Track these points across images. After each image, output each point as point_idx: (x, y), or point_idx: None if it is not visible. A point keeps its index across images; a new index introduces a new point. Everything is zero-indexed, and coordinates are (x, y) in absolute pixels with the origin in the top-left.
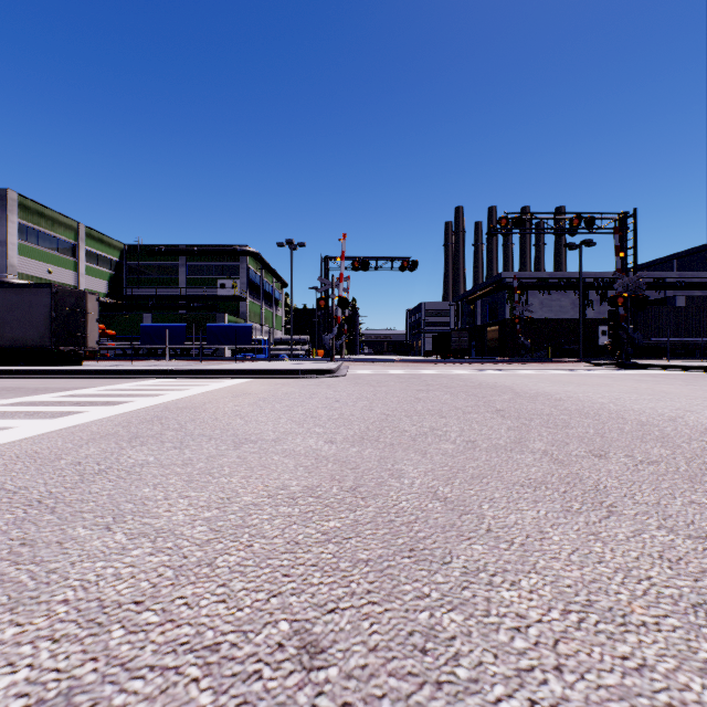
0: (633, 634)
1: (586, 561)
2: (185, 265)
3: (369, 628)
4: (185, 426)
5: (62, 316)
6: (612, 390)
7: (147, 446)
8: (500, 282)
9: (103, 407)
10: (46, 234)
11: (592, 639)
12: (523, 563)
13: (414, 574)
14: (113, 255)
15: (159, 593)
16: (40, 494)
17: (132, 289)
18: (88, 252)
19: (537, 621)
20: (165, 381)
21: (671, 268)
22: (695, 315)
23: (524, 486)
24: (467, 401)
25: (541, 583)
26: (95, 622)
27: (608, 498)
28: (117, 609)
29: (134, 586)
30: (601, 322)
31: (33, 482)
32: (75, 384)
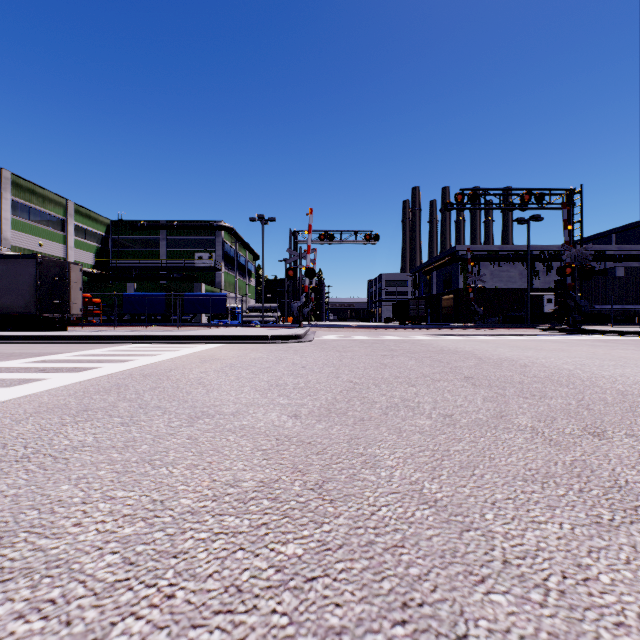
0: None
1: None
2: (165, 239)
3: None
4: (141, 397)
5: (46, 285)
6: (572, 355)
7: (92, 422)
8: (454, 254)
9: (67, 373)
10: (38, 210)
11: None
12: (578, 639)
13: None
14: (99, 230)
15: None
16: None
17: (116, 261)
18: (77, 227)
19: None
20: (139, 346)
21: (610, 242)
22: (635, 284)
23: (527, 481)
24: (433, 367)
25: None
26: None
27: (639, 501)
28: None
29: None
30: (547, 291)
31: None
32: (51, 350)
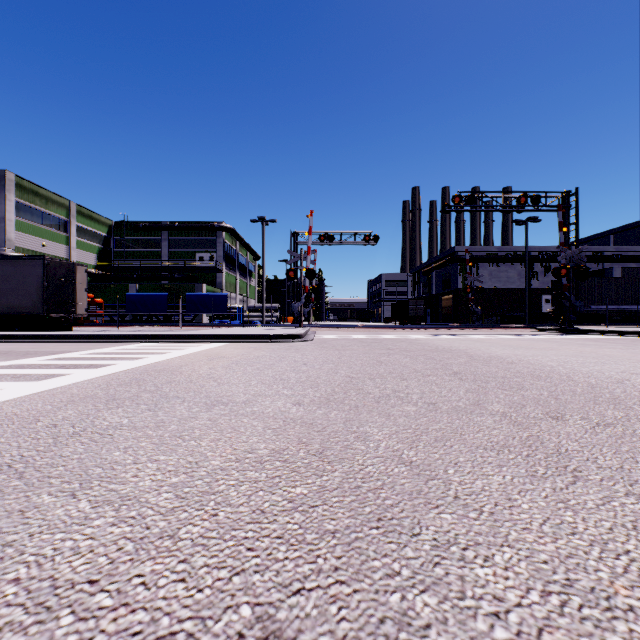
0: (622, 621)
1: (559, 533)
2: (166, 240)
3: (337, 613)
4: (160, 389)
5: (53, 286)
6: (559, 354)
7: (123, 408)
8: (453, 255)
9: (86, 369)
10: (41, 211)
11: (578, 627)
12: (494, 535)
13: (383, 548)
14: (101, 231)
15: (116, 571)
16: (11, 458)
17: (118, 262)
18: (79, 228)
19: (516, 605)
20: (146, 345)
21: (608, 243)
22: (631, 285)
23: (487, 449)
24: (426, 364)
25: (516, 559)
26: (44, 606)
27: (571, 462)
28: (70, 590)
29: (91, 561)
30: (545, 291)
31: (7, 445)
32: (63, 348)
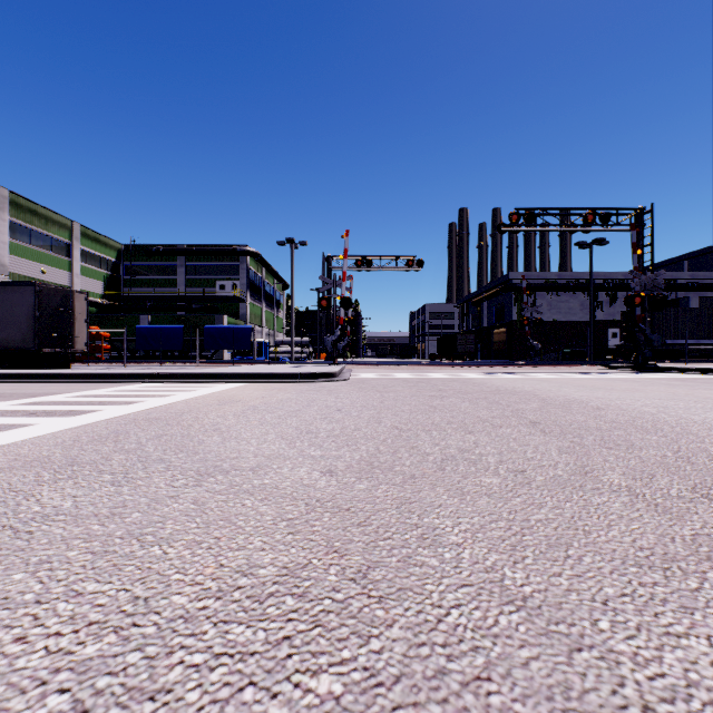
0: None
1: None
2: (183, 266)
3: None
4: (143, 447)
5: (47, 316)
6: (650, 396)
7: (75, 480)
8: (507, 283)
9: (59, 418)
10: (40, 233)
11: None
12: None
13: None
14: (109, 255)
15: None
16: None
17: (128, 290)
18: (84, 252)
19: None
20: (150, 386)
21: (681, 269)
22: (711, 316)
23: (642, 566)
24: (491, 410)
25: None
26: None
27: None
28: None
29: None
30: (611, 323)
31: None
32: (48, 390)
